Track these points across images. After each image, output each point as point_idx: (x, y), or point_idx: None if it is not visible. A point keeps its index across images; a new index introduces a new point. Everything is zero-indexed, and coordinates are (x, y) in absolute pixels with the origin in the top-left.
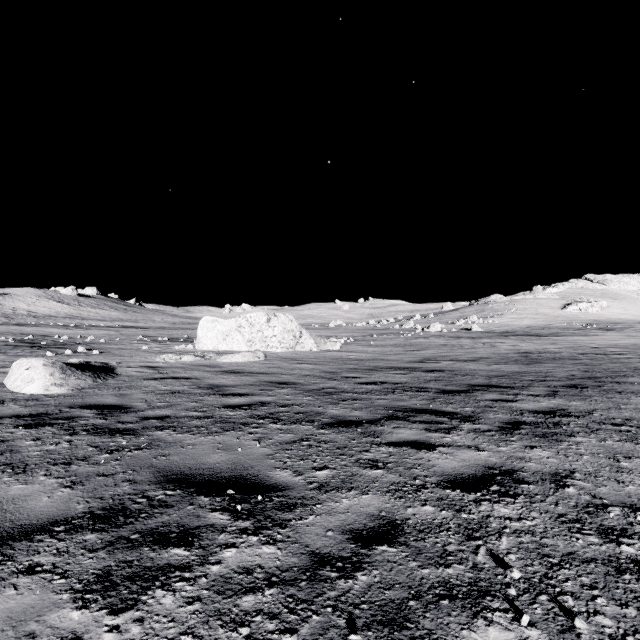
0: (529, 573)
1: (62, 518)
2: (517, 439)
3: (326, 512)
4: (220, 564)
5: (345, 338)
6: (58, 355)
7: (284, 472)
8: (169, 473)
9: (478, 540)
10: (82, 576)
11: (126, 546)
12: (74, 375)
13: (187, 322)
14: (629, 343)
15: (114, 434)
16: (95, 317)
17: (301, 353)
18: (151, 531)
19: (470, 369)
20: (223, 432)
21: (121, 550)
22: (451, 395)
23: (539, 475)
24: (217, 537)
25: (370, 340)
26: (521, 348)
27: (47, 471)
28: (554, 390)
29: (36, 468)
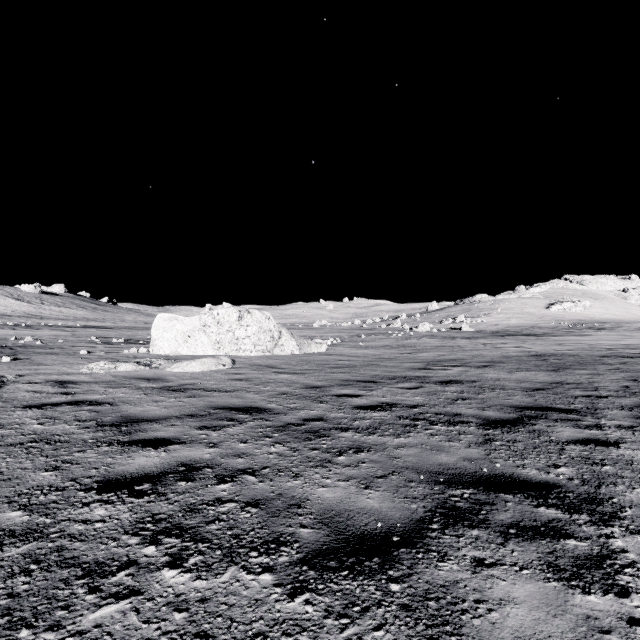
0: None
1: None
2: None
3: None
4: None
5: (331, 339)
6: None
7: None
8: None
9: None
10: None
11: None
12: None
13: None
14: (638, 343)
15: None
16: (57, 316)
17: (280, 357)
18: None
19: (492, 378)
20: None
21: None
22: (506, 431)
23: None
24: None
25: (358, 341)
26: (530, 350)
27: None
28: (639, 416)
29: None
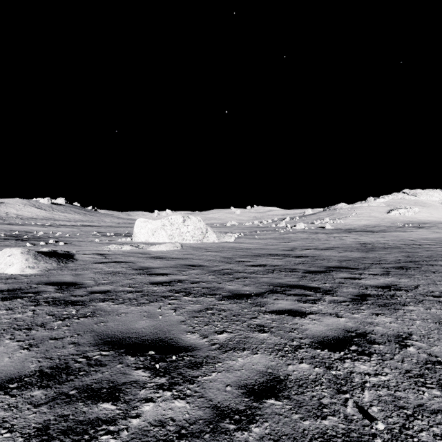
0: (390, 424)
1: (17, 376)
2: (365, 308)
3: (225, 369)
4: (140, 417)
5: (237, 233)
6: (35, 245)
7: (193, 335)
8: (105, 337)
9: (346, 394)
10: (25, 430)
11: (65, 401)
12: (43, 260)
13: (128, 222)
14: (435, 237)
15: (67, 305)
16: (63, 219)
17: (207, 244)
18: (86, 387)
19: (326, 255)
20: (149, 303)
21: (60, 405)
22: (314, 274)
23: (386, 337)
24: (139, 392)
25: (255, 235)
26: (361, 240)
27: (12, 335)
28: (387, 270)
29: (4, 333)
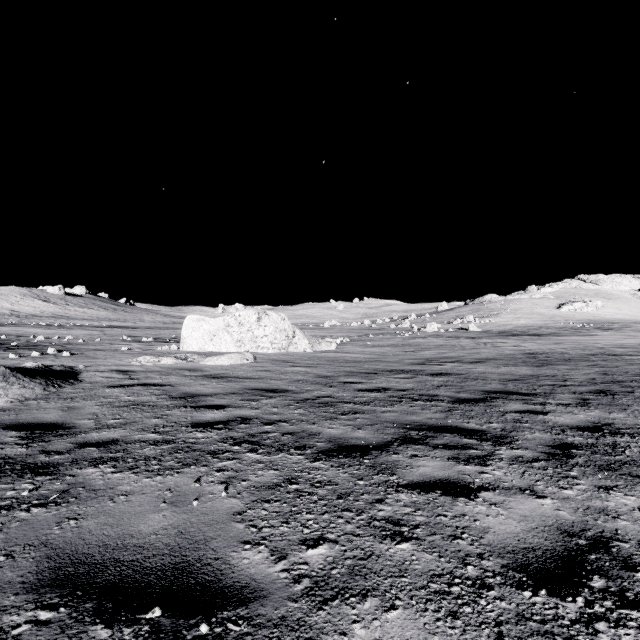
0: None
1: None
2: (579, 474)
3: None
4: None
5: (340, 338)
6: (22, 357)
7: (256, 552)
8: (65, 561)
9: None
10: None
11: None
12: (19, 383)
13: (178, 322)
14: (635, 343)
15: (23, 474)
16: (82, 317)
17: (294, 354)
18: None
19: (479, 372)
20: (180, 468)
21: None
22: (468, 405)
23: None
24: None
25: (366, 340)
26: (525, 348)
27: None
28: (583, 398)
29: None
